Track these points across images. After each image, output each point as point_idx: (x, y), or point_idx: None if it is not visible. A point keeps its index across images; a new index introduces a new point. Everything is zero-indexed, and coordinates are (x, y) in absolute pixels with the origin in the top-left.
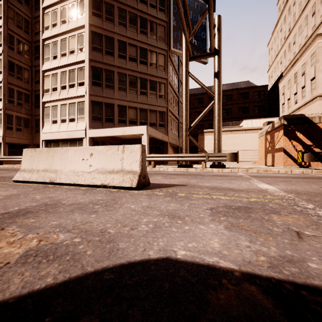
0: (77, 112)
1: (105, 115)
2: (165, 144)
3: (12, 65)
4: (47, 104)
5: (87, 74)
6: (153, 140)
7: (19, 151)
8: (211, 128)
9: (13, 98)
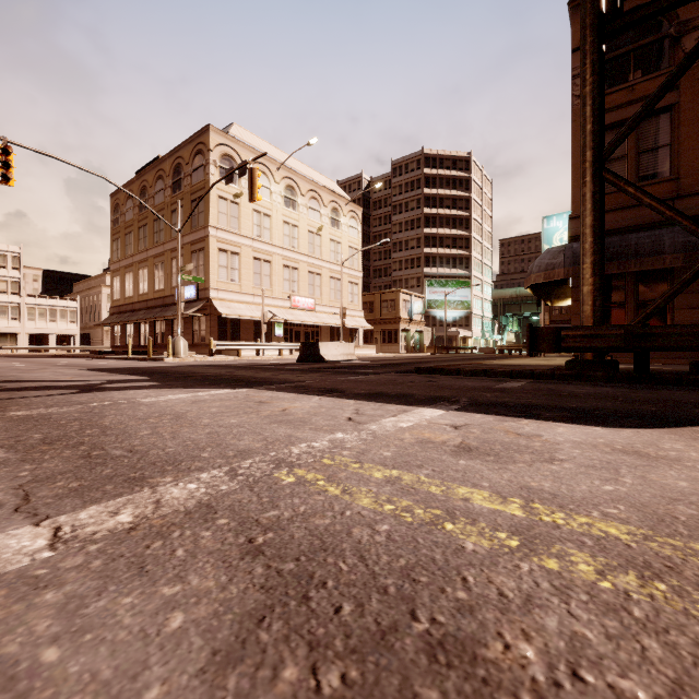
0: None
1: None
2: None
3: None
4: None
5: None
6: None
7: None
8: None
9: None
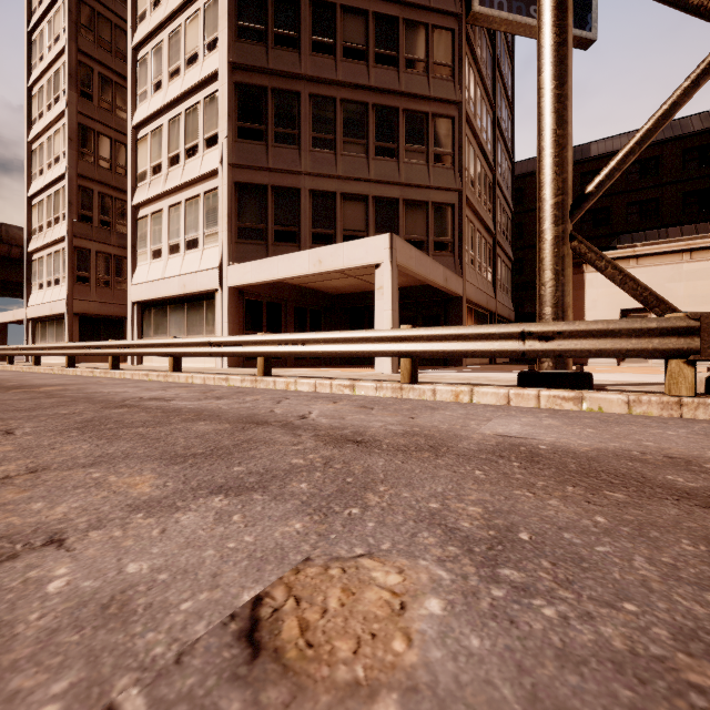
0: (202, 222)
1: (274, 223)
2: (453, 304)
3: (88, 135)
4: (142, 212)
5: (224, 108)
6: (418, 293)
7: (104, 333)
8: (606, 250)
9: (91, 210)
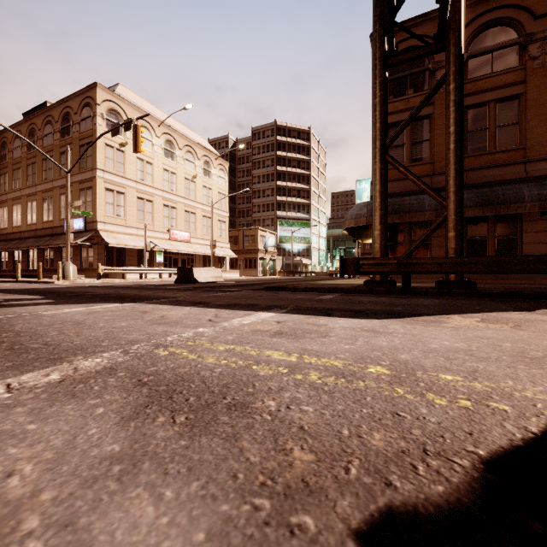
0: None
1: None
2: None
3: None
4: None
5: None
6: None
7: None
8: None
9: None
